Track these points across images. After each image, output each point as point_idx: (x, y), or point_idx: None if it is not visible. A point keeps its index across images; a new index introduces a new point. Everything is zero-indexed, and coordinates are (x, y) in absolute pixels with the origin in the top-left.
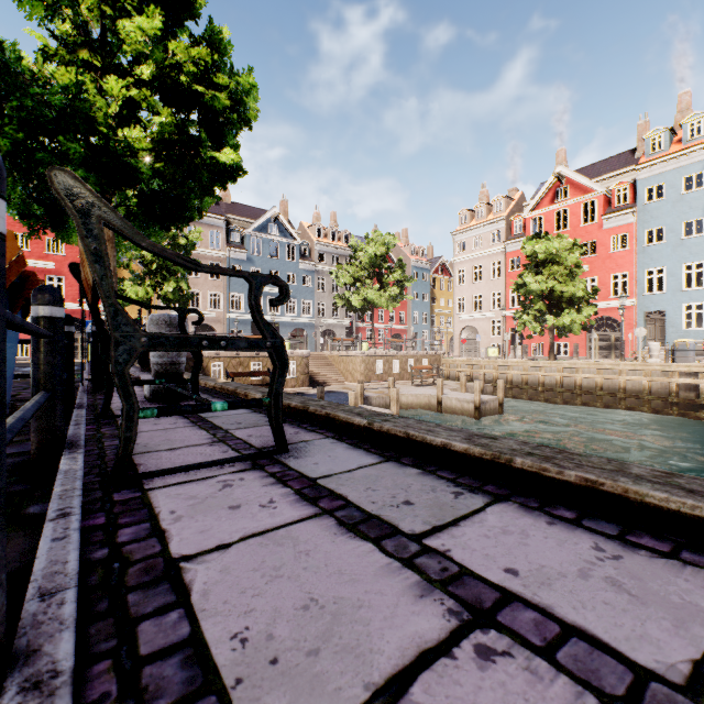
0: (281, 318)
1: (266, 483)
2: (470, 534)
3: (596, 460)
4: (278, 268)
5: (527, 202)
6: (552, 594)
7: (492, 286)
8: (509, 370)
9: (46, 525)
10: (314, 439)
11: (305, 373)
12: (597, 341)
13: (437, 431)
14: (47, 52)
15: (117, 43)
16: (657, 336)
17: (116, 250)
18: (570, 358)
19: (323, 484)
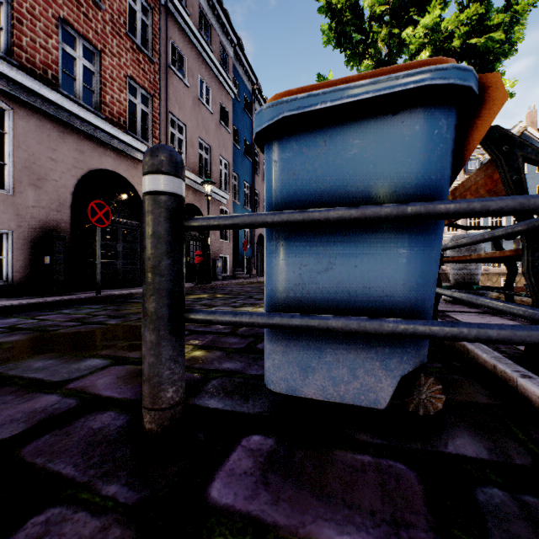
0: None
1: None
2: None
3: None
4: None
5: None
6: None
7: None
8: None
9: (522, 379)
10: None
11: None
12: None
13: None
14: None
15: (396, 52)
16: None
17: None
18: None
19: None
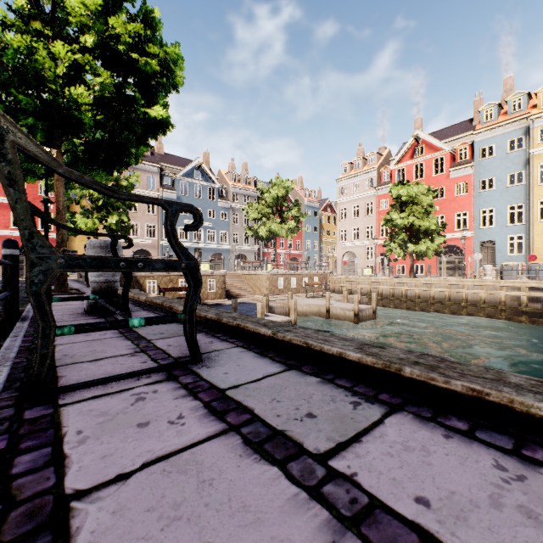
0: (203, 245)
1: (178, 395)
2: (373, 451)
3: (475, 368)
4: (202, 206)
5: (393, 158)
6: (471, 533)
7: (366, 221)
8: (380, 285)
9: None
10: (225, 348)
11: (222, 288)
12: (445, 263)
13: (332, 341)
14: (6, 22)
15: (66, 18)
16: (489, 259)
17: (64, 187)
18: (425, 276)
19: (232, 396)
